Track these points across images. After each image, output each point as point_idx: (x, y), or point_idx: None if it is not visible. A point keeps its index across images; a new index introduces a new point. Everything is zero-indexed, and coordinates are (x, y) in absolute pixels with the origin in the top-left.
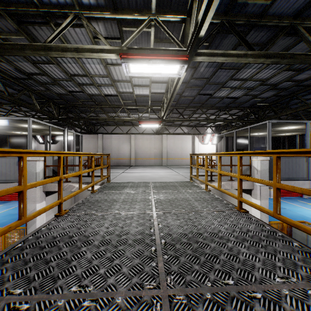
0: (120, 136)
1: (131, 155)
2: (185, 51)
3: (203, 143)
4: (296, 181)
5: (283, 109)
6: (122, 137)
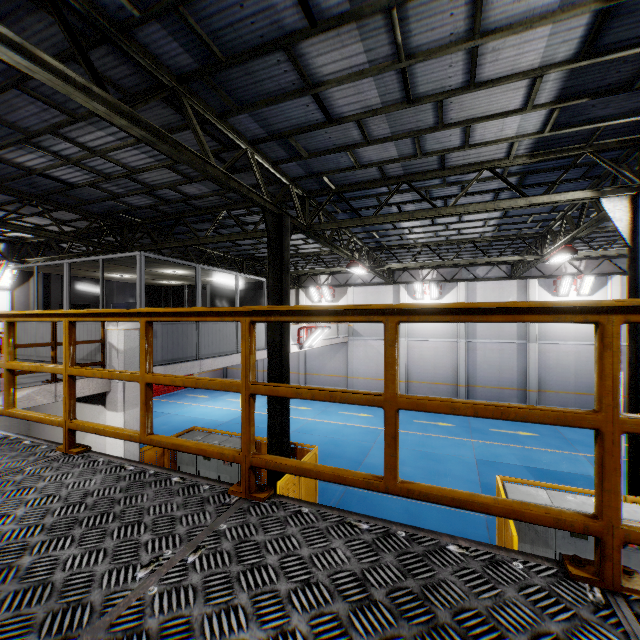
0: None
1: None
2: None
3: None
4: (184, 364)
5: (166, 237)
6: None
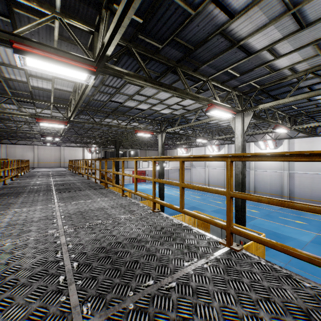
0: (24, 146)
1: (34, 160)
2: (60, 134)
3: (90, 152)
4: (111, 169)
5: None
6: (26, 147)
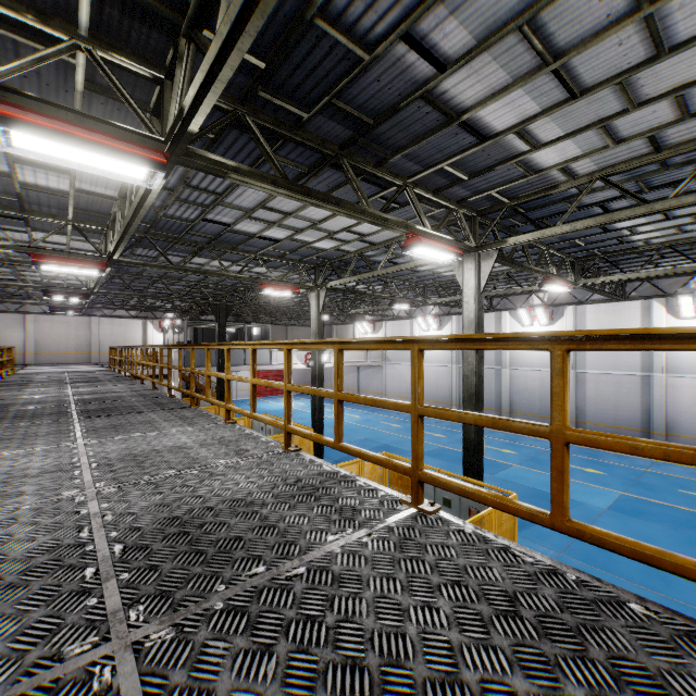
0: (3, 315)
1: (28, 348)
2: (90, 290)
3: (161, 331)
4: None
5: None
6: (8, 318)
